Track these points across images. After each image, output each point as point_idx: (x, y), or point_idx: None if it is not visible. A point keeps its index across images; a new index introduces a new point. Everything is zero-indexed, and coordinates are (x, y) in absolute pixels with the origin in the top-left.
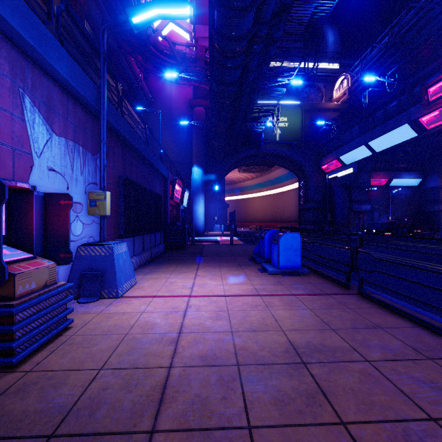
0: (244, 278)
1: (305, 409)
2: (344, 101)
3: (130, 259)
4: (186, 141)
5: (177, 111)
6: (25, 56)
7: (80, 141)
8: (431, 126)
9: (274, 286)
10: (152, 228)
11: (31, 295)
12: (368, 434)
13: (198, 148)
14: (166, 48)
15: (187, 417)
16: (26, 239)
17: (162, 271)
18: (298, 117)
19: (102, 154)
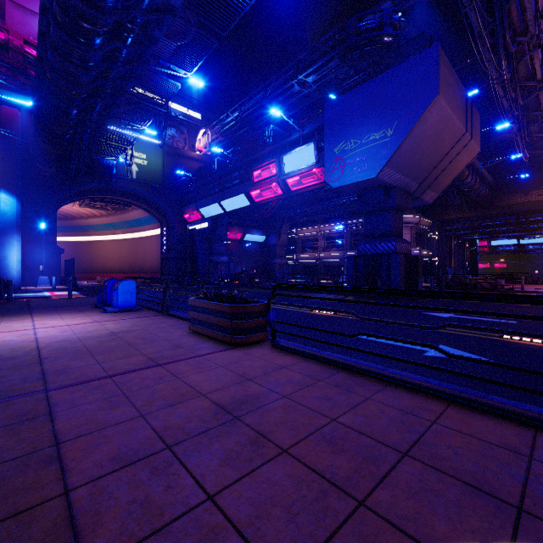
0: (85, 317)
1: (110, 340)
2: (207, 153)
3: None
4: None
5: None
6: None
7: None
8: (257, 199)
9: (111, 317)
10: None
11: None
12: (131, 340)
13: (8, 166)
14: None
15: (55, 349)
16: None
17: None
18: (159, 158)
19: None
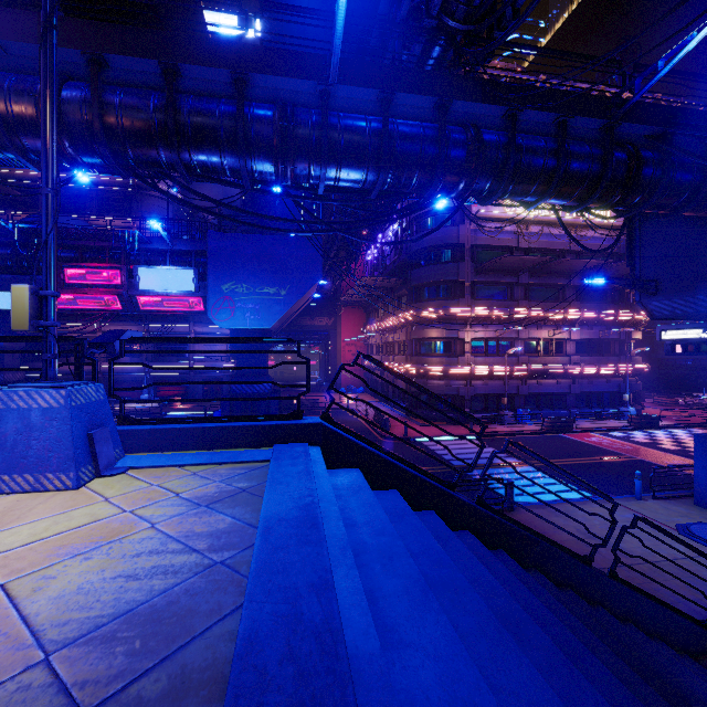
0: None
1: None
2: None
3: None
4: None
5: None
6: None
7: None
8: (61, 306)
9: None
10: None
11: None
12: None
13: None
14: None
15: None
16: None
17: None
18: None
19: None
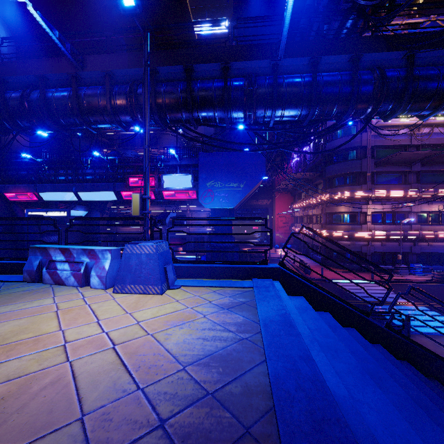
0: None
1: None
2: None
3: None
4: None
5: None
6: None
7: None
8: (127, 198)
9: None
10: None
11: None
12: None
13: None
14: None
15: None
16: None
17: None
18: None
19: None
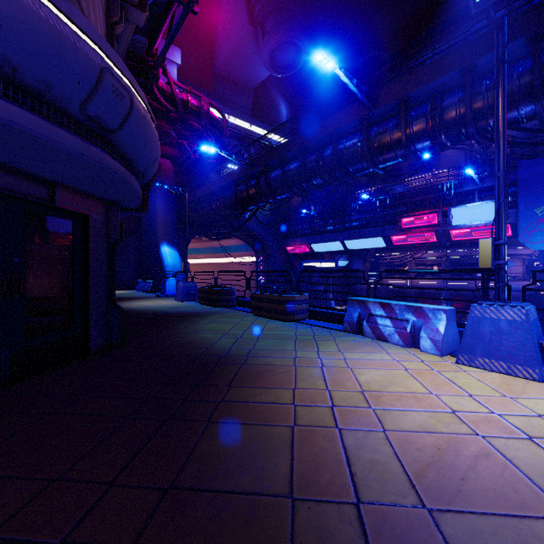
0: None
1: None
2: None
3: None
4: None
5: None
6: None
7: None
8: (398, 243)
9: None
10: None
11: None
12: None
13: (167, 218)
14: (163, 85)
15: None
16: None
17: None
18: None
19: None
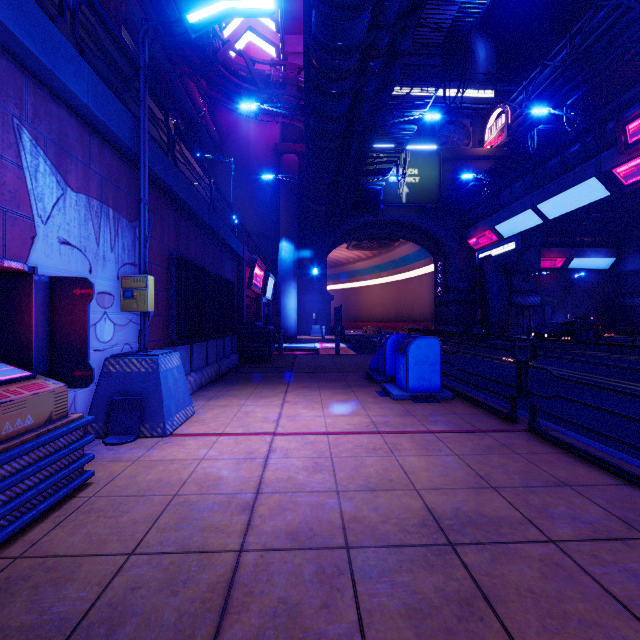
0: (355, 406)
1: (457, 627)
2: (501, 146)
3: (187, 377)
4: (270, 203)
5: (257, 160)
6: (23, 70)
7: (110, 200)
8: (631, 180)
9: (401, 418)
10: (220, 330)
11: (25, 435)
12: None
13: (288, 213)
14: (242, 68)
15: (265, 639)
16: (21, 348)
17: (234, 395)
18: (433, 169)
19: (142, 219)
